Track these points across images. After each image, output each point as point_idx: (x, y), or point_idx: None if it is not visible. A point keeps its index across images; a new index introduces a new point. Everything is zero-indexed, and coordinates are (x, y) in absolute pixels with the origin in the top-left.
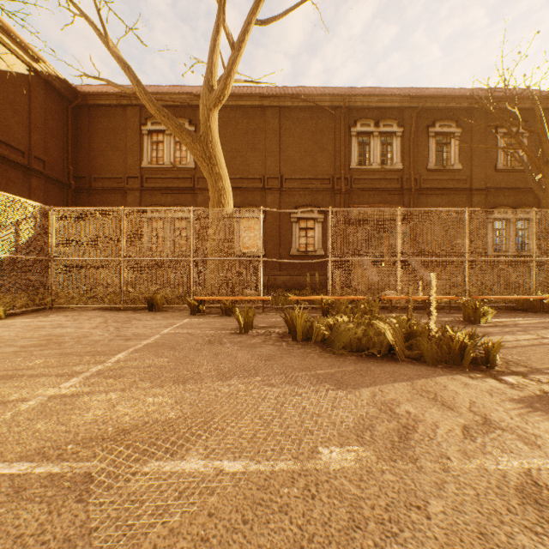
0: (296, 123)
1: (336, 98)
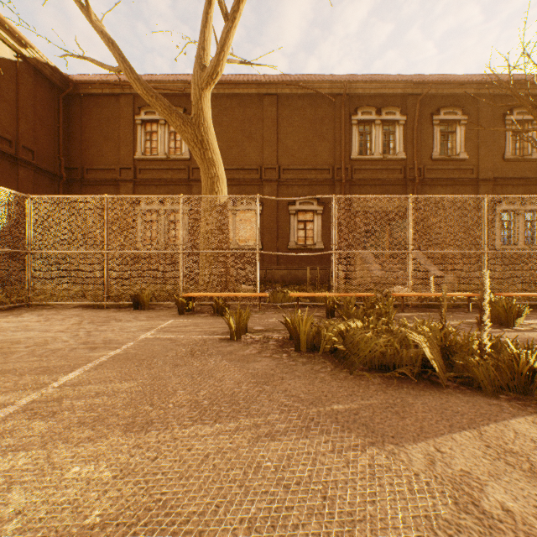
0: (294, 111)
1: (336, 85)
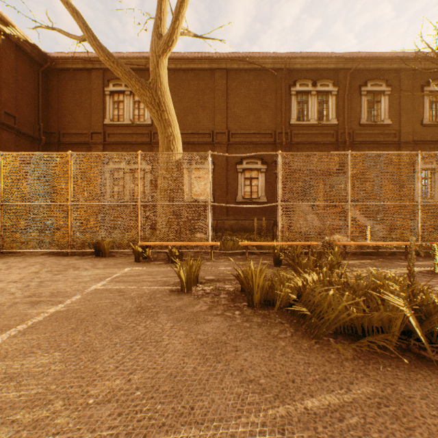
0: (241, 83)
1: (278, 60)
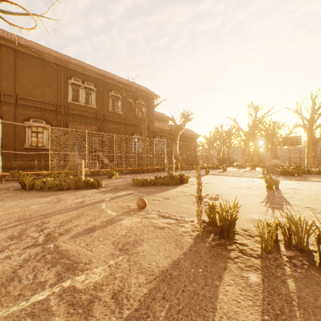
0: (29, 64)
1: (59, 59)
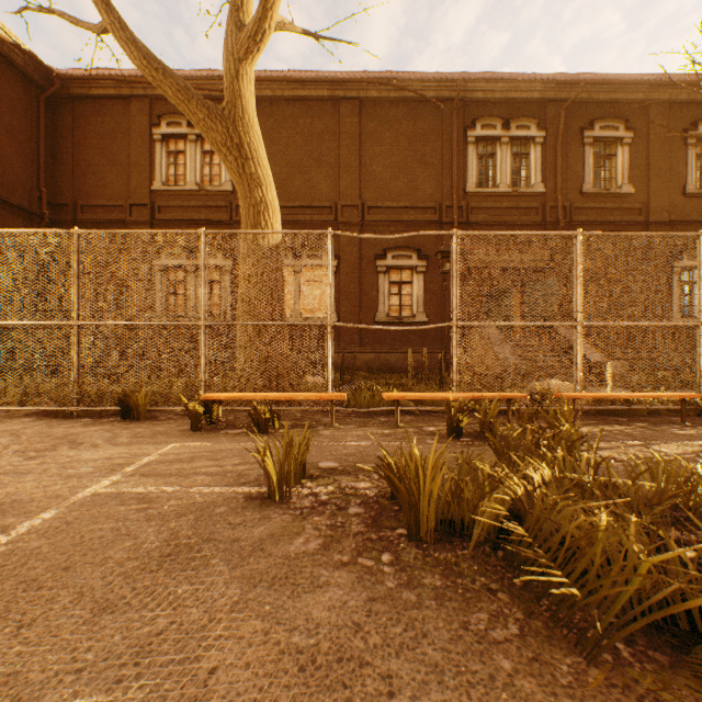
0: (384, 123)
1: (445, 84)
